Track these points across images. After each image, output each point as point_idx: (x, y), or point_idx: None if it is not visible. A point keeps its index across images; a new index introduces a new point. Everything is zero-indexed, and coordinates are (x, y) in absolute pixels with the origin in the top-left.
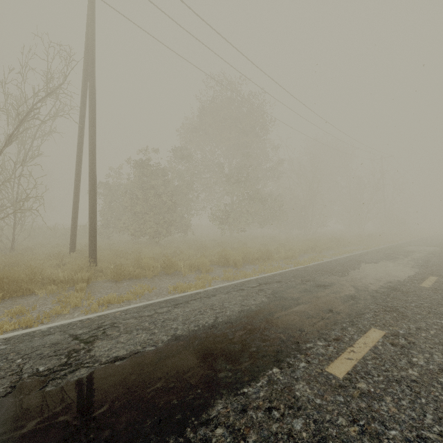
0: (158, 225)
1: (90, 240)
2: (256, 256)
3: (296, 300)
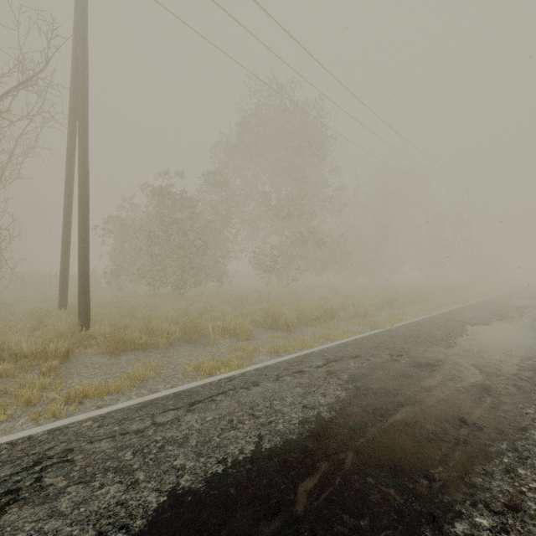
0: (184, 271)
1: (79, 293)
2: (315, 314)
3: (394, 394)
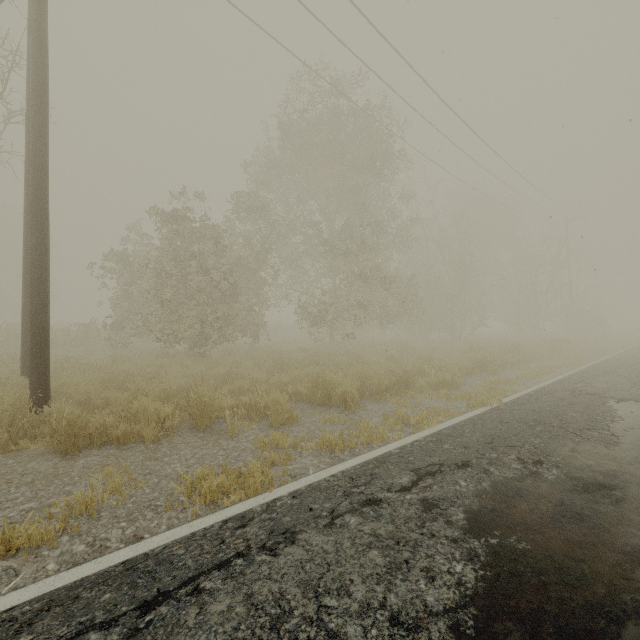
0: (205, 323)
1: (31, 354)
2: (385, 383)
3: (578, 577)
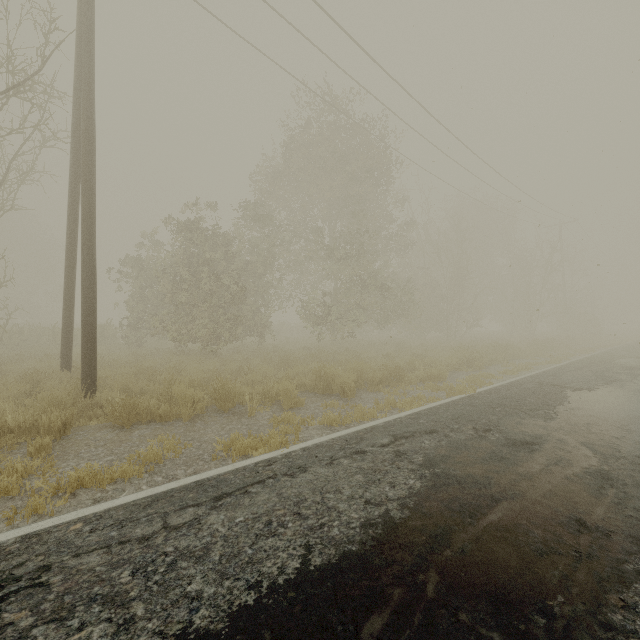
0: (217, 324)
1: (83, 350)
2: (378, 376)
3: (485, 485)
